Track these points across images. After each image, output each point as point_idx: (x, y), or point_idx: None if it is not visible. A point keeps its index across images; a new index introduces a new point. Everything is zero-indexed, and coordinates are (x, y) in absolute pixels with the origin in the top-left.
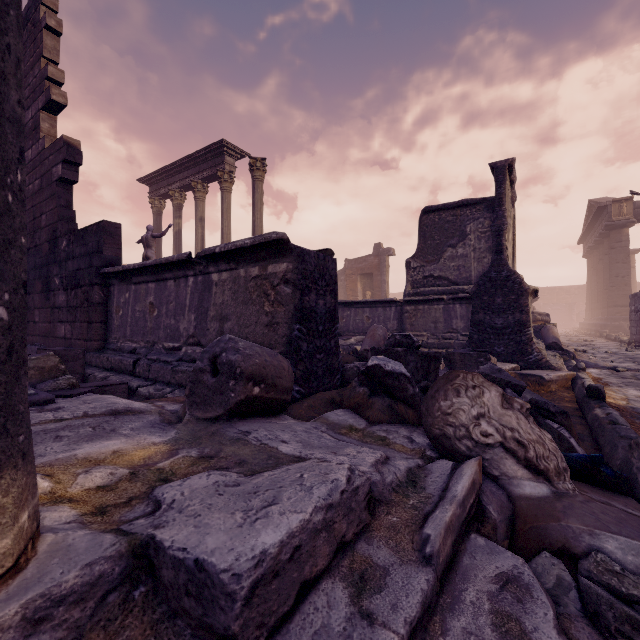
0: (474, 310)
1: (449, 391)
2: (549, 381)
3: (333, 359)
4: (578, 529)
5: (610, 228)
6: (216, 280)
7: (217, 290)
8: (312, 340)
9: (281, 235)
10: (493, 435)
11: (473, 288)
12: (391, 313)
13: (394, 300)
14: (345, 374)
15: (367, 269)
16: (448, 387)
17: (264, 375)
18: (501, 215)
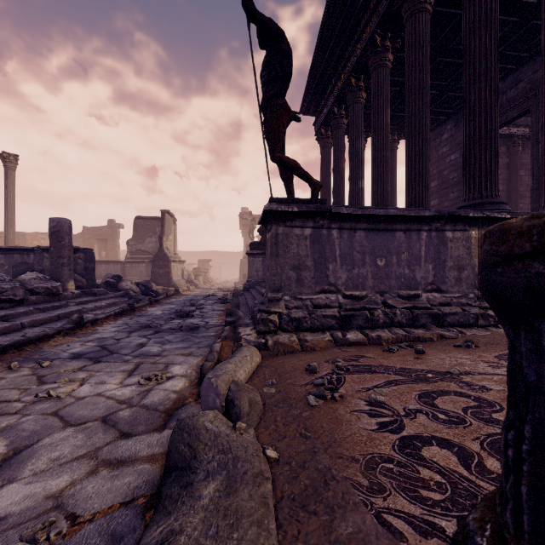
0: (153, 267)
1: (122, 282)
2: (171, 290)
3: (94, 282)
4: (137, 296)
5: (244, 226)
6: (47, 257)
7: (48, 260)
8: (88, 276)
9: (79, 247)
10: (129, 288)
11: (152, 259)
12: (118, 267)
13: (120, 261)
14: (98, 287)
15: (103, 236)
16: (122, 281)
17: (82, 281)
18: (163, 231)
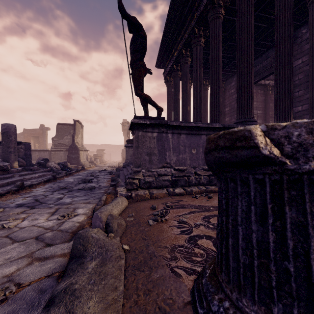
0: (68, 154)
1: (49, 162)
2: (79, 167)
3: (31, 162)
4: (58, 171)
5: (124, 130)
6: None
7: (0, 149)
8: (27, 159)
9: (21, 141)
10: (53, 166)
11: (68, 148)
12: (46, 154)
13: (47, 150)
14: (33, 165)
15: (36, 134)
16: (49, 162)
17: (23, 162)
18: (75, 132)
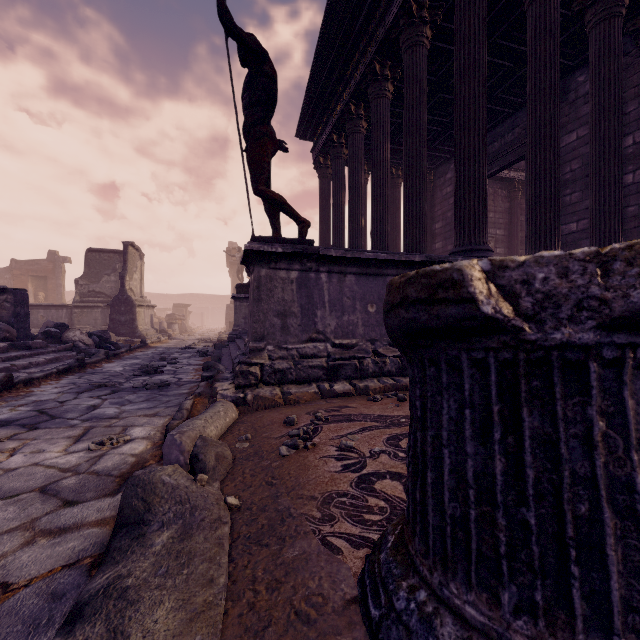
0: (111, 313)
1: (68, 332)
2: (136, 342)
3: (28, 332)
4: (89, 350)
5: (232, 264)
6: None
7: None
8: (19, 324)
9: (6, 287)
10: (77, 339)
11: (111, 302)
12: (63, 313)
13: (66, 305)
14: (33, 338)
15: (40, 272)
16: (68, 331)
17: (10, 331)
18: (126, 269)
